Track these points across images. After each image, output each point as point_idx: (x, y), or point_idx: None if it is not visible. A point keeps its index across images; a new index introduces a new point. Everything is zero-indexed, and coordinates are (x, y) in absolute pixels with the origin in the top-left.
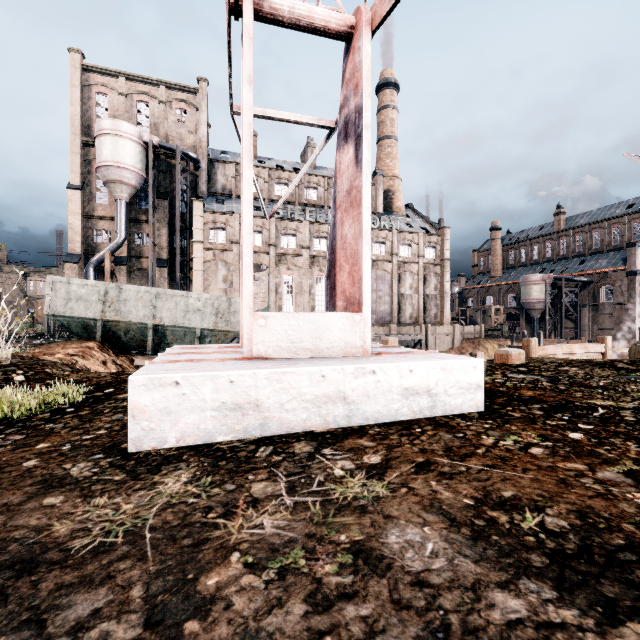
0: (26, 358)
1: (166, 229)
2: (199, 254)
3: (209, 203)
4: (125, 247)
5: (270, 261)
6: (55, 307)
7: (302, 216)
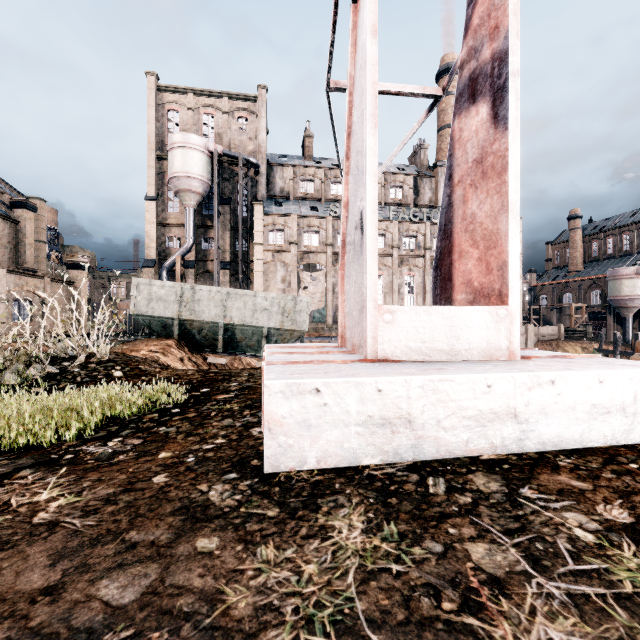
0: (120, 354)
1: (229, 233)
2: (259, 256)
3: (268, 206)
4: (193, 251)
5: (327, 261)
6: (139, 307)
7: None
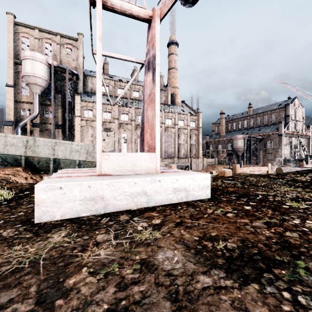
0: None
1: (61, 109)
2: (78, 122)
3: (84, 97)
4: (38, 118)
5: (115, 126)
6: None
7: (131, 105)
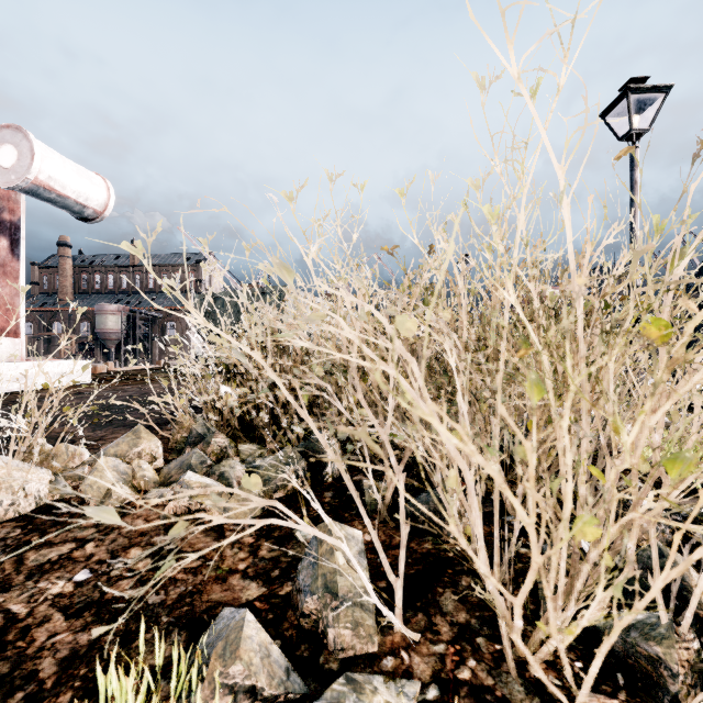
0: None
1: None
2: None
3: None
4: None
5: None
6: None
7: None
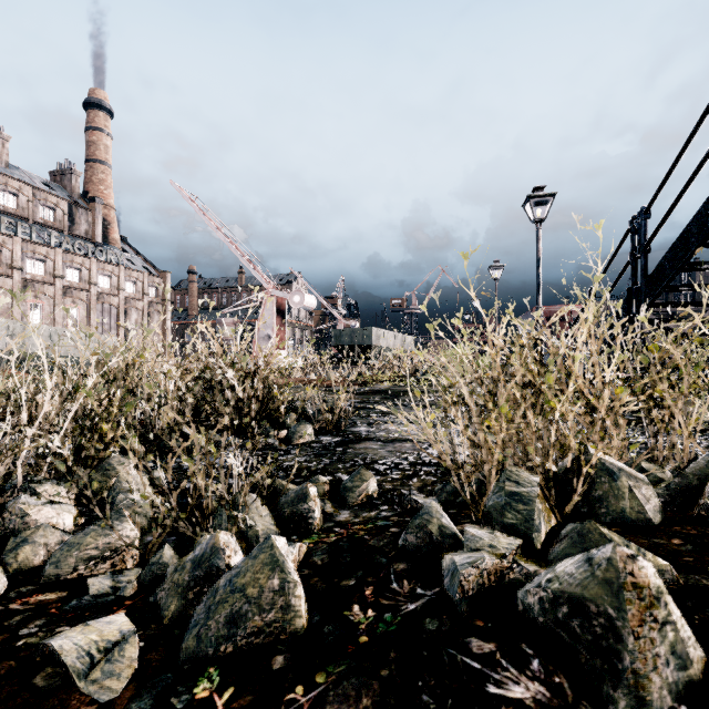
0: None
1: None
2: None
3: None
4: None
5: None
6: None
7: (6, 228)
